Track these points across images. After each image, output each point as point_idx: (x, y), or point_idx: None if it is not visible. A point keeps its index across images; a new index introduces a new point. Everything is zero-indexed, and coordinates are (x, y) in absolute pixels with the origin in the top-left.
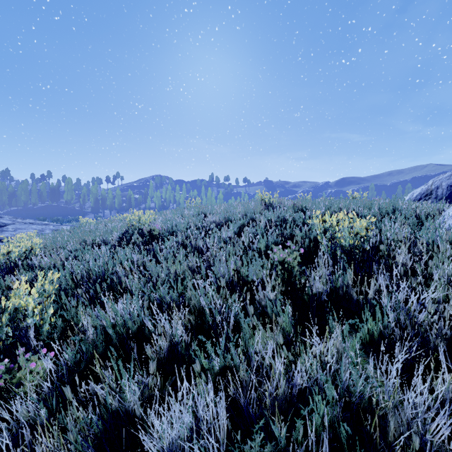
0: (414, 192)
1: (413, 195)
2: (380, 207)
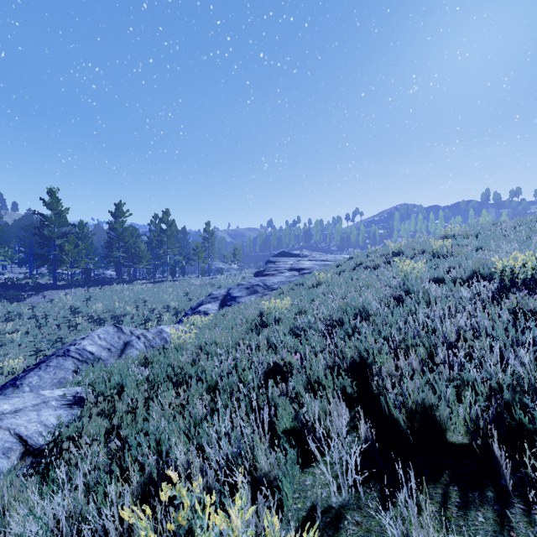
0: None
1: None
2: None
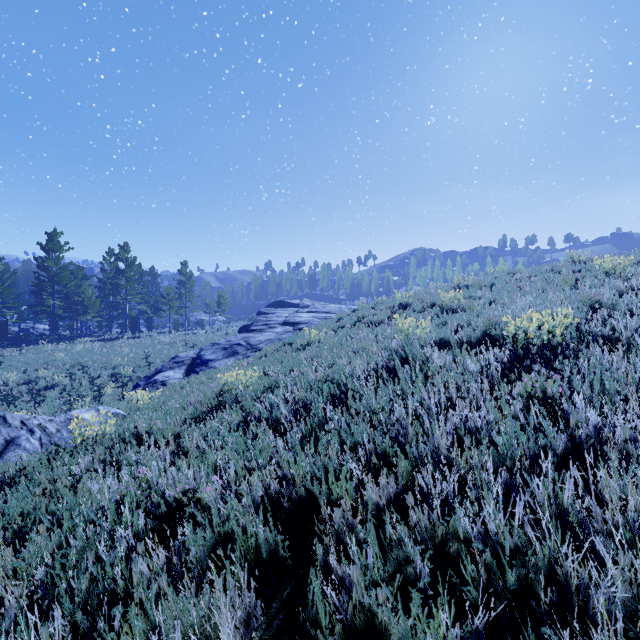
0: None
1: None
2: None
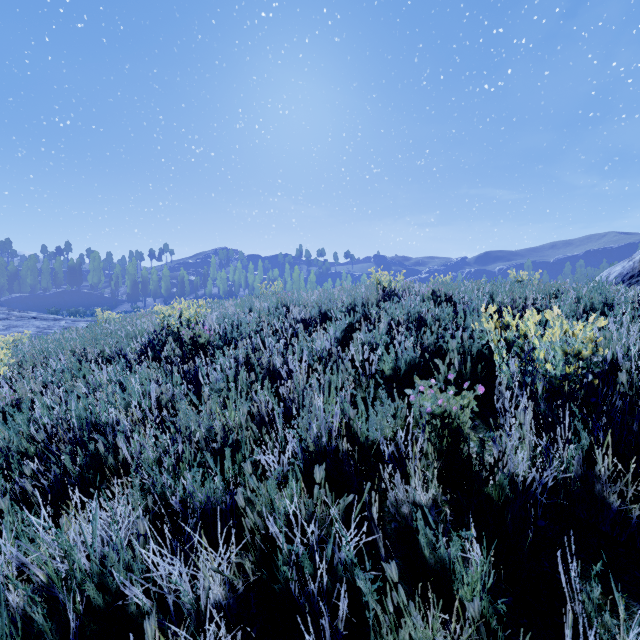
0: (611, 272)
1: (609, 276)
2: (575, 296)
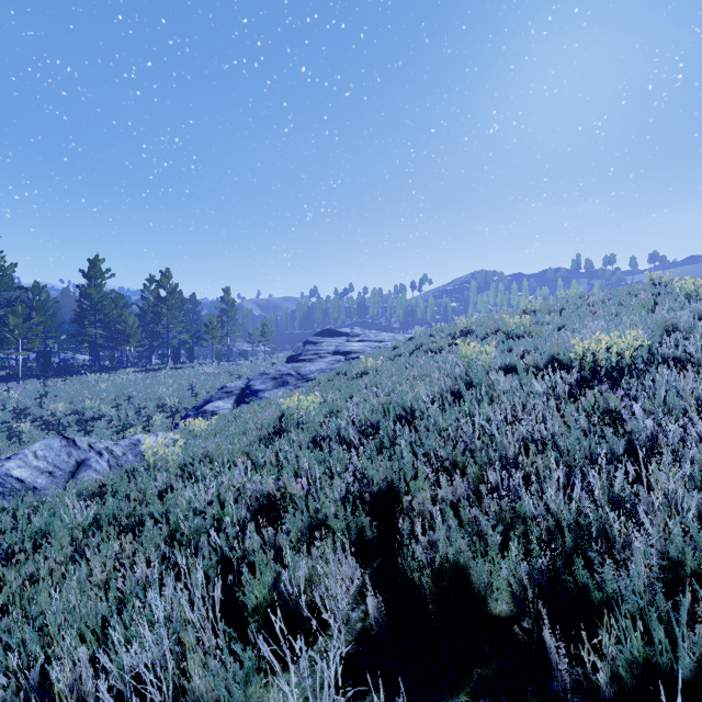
0: None
1: None
2: None
